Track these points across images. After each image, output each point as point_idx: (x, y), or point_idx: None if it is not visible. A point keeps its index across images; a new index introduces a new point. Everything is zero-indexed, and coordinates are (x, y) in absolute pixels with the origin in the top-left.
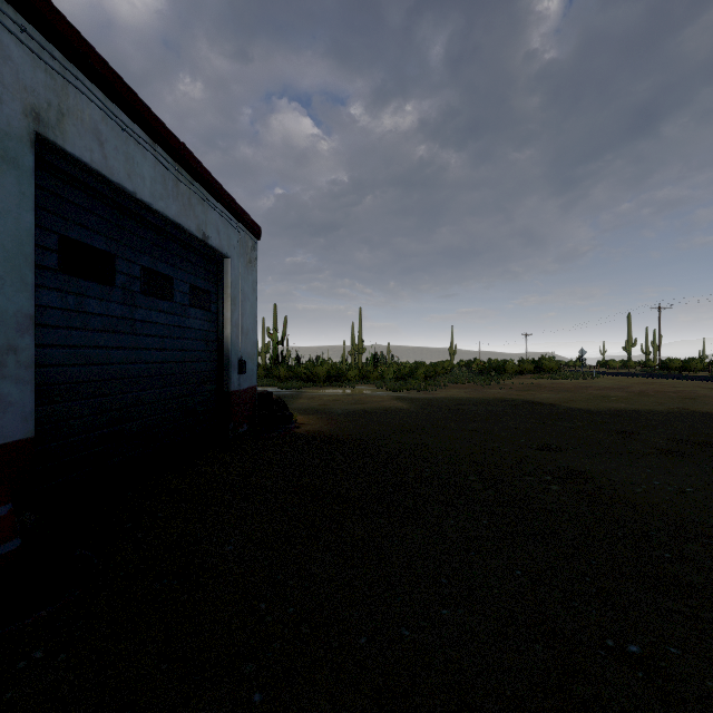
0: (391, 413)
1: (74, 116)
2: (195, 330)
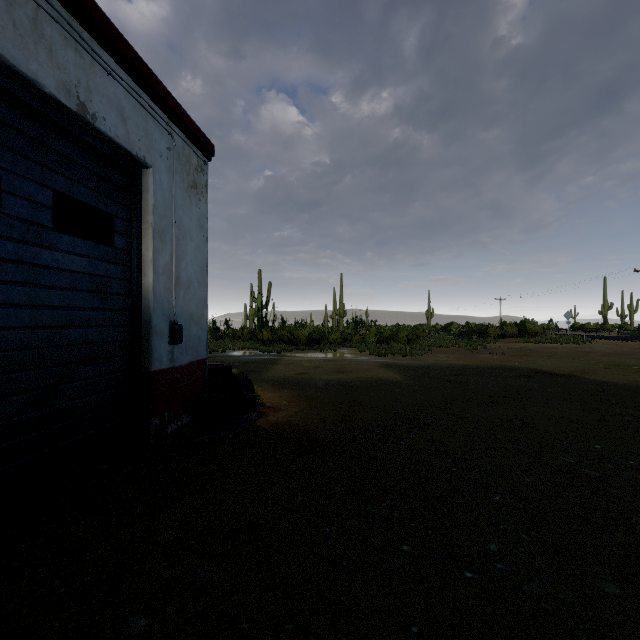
0: (383, 388)
1: None
2: (71, 272)
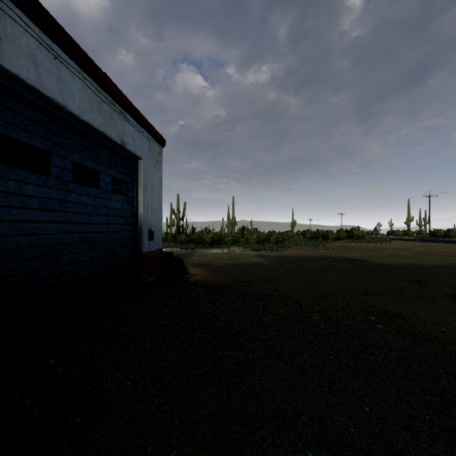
0: (254, 267)
1: (11, 41)
2: (116, 209)
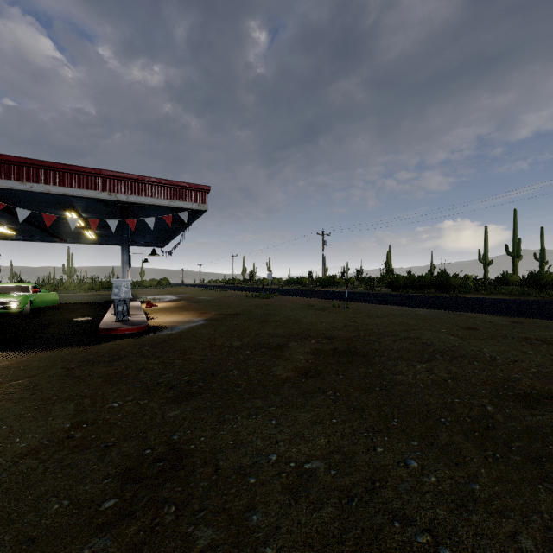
0: None
1: None
2: None
